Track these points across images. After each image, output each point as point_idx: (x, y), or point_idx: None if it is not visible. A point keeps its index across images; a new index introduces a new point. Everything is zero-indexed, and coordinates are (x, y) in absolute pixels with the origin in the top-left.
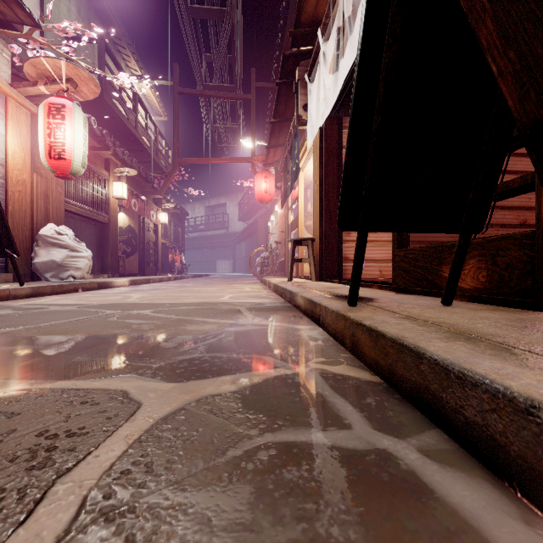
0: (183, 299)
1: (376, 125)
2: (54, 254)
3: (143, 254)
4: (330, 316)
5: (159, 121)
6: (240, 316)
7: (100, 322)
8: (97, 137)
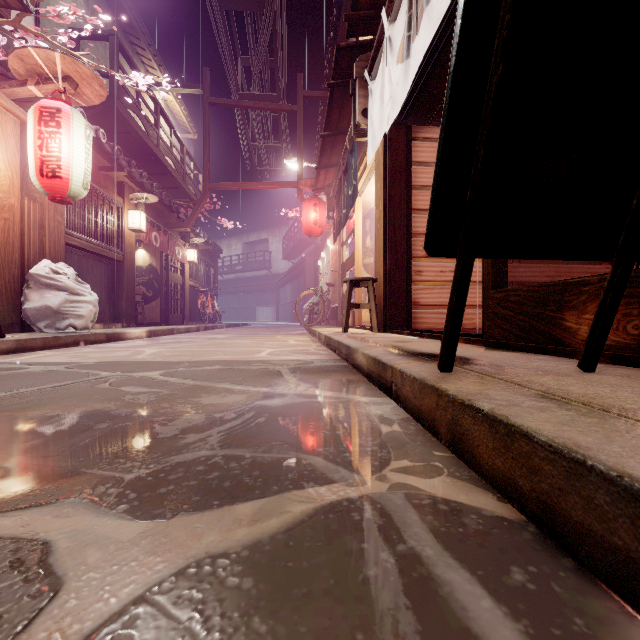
0: (208, 356)
1: (494, 80)
2: (49, 298)
3: (167, 298)
4: (409, 385)
5: (187, 140)
6: (279, 382)
7: (83, 391)
8: (108, 154)
